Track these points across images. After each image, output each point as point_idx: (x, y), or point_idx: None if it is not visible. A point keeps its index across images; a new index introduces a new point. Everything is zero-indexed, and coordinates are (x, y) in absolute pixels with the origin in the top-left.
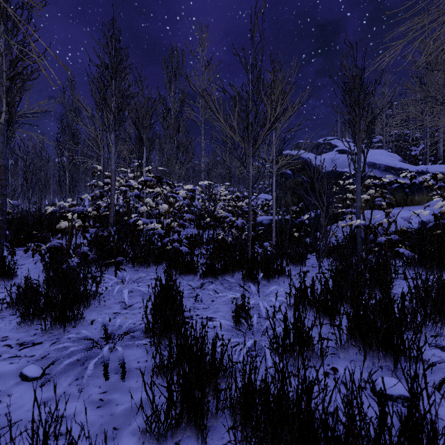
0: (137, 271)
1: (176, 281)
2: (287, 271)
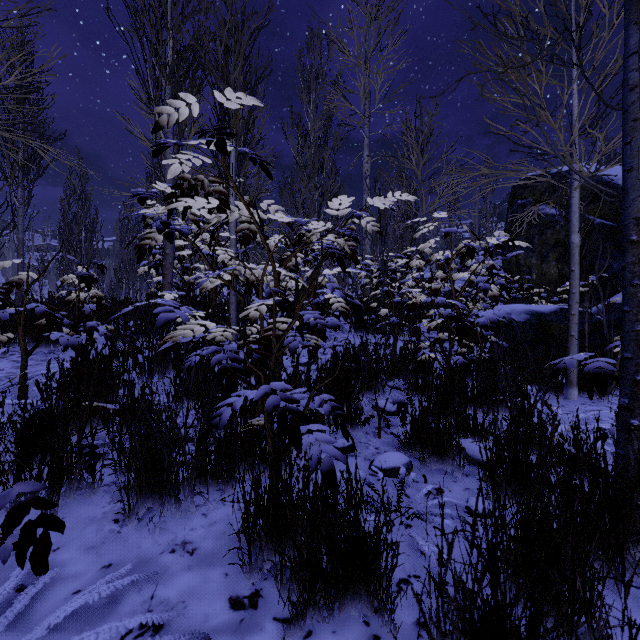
0: (119, 526)
1: None
2: None
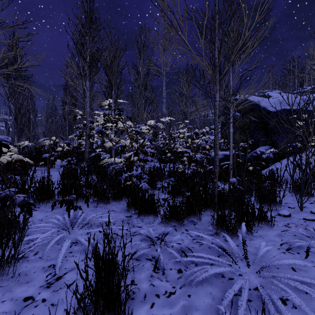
0: (95, 208)
1: (134, 224)
2: (270, 217)
